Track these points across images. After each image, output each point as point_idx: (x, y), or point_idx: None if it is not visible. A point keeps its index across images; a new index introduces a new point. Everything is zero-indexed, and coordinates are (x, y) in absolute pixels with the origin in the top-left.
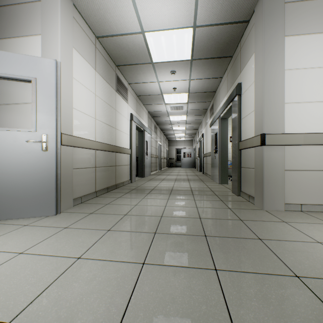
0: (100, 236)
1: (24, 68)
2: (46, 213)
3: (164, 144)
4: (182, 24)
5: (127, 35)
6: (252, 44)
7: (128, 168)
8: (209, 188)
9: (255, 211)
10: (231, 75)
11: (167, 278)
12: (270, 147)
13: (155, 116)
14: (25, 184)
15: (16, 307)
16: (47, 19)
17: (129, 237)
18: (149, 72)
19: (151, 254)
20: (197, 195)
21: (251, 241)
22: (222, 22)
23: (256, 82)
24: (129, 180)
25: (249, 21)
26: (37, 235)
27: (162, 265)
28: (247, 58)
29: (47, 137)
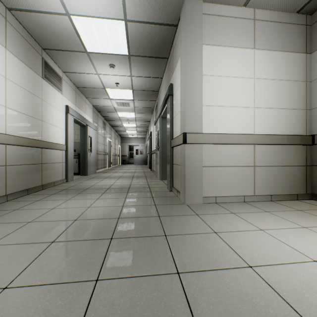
0: None
1: None
2: None
3: (115, 141)
4: (112, 15)
5: (49, 13)
6: (179, 47)
7: (63, 166)
8: (148, 185)
9: (177, 206)
10: (167, 76)
11: (24, 304)
12: (191, 145)
13: (102, 111)
14: None
15: None
16: None
17: (13, 252)
18: (85, 62)
19: (26, 272)
20: (131, 193)
21: (155, 239)
22: (153, 21)
23: (181, 84)
24: (64, 180)
25: (178, 26)
26: None
27: (31, 285)
28: (176, 60)
29: None
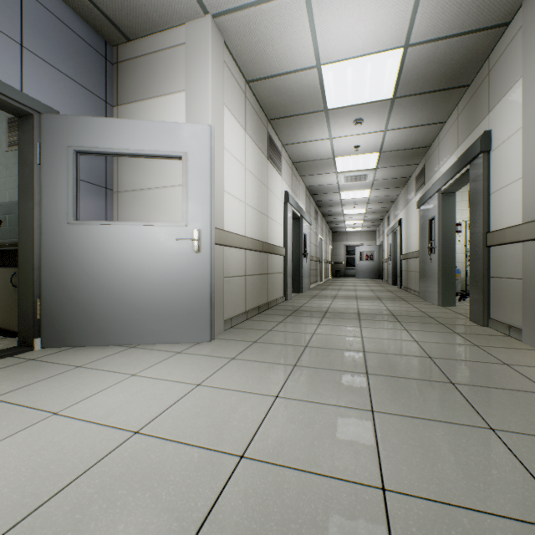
0: (287, 372)
1: (172, 141)
2: (198, 338)
3: (326, 239)
4: (386, 45)
5: (293, 72)
6: (515, 62)
7: (282, 278)
8: (423, 312)
9: (527, 352)
10: (466, 117)
11: (418, 432)
12: None
13: (317, 193)
14: (174, 297)
15: (238, 442)
16: (194, 68)
17: (331, 376)
18: (318, 125)
19: (376, 400)
20: (406, 323)
21: None
22: (458, 32)
23: (525, 129)
24: (283, 297)
25: (509, 23)
26: (203, 366)
27: (402, 415)
28: (504, 87)
29: (200, 232)
